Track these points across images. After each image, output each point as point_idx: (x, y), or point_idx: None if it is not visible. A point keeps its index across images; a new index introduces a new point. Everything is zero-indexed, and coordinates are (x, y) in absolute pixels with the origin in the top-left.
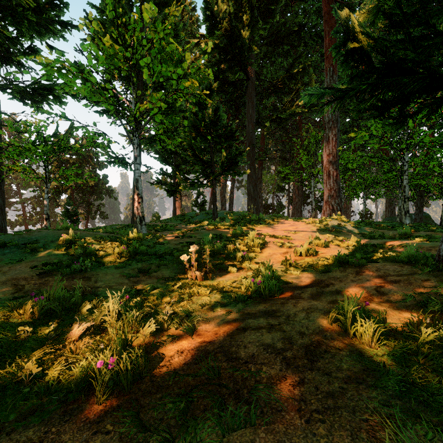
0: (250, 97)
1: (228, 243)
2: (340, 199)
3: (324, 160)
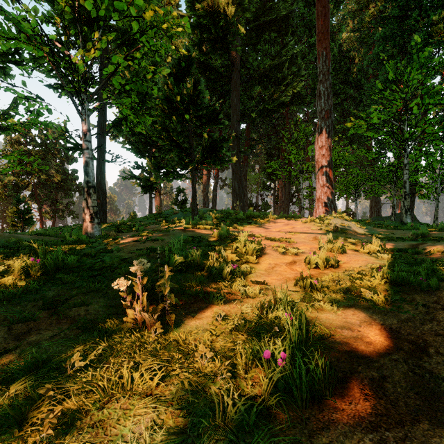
0: (234, 85)
1: (209, 249)
2: (333, 196)
3: (317, 154)
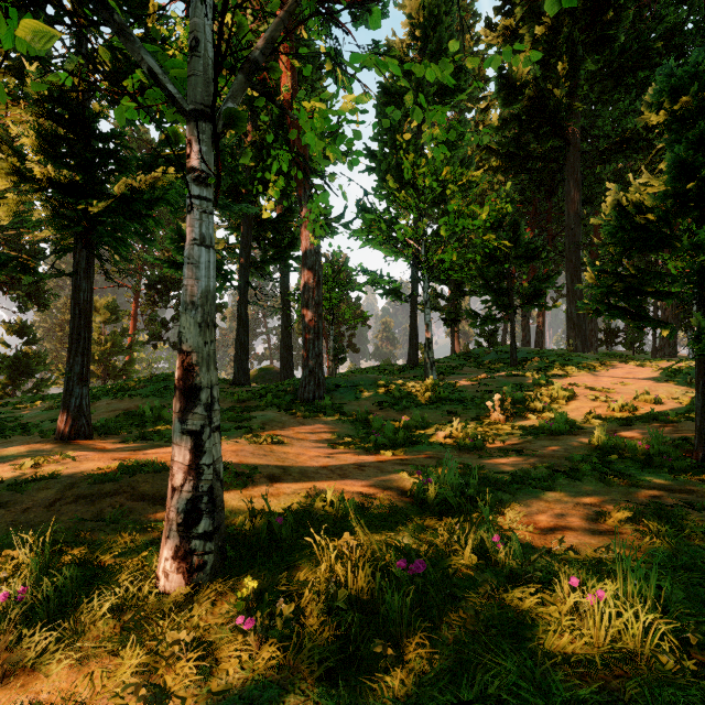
0: (571, 171)
1: (529, 393)
2: None
3: None
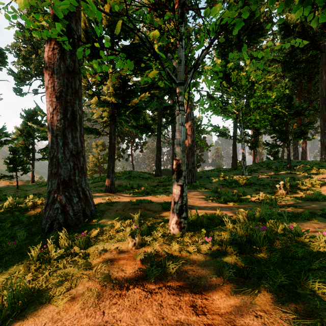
0: (323, 66)
1: (298, 182)
2: None
3: None
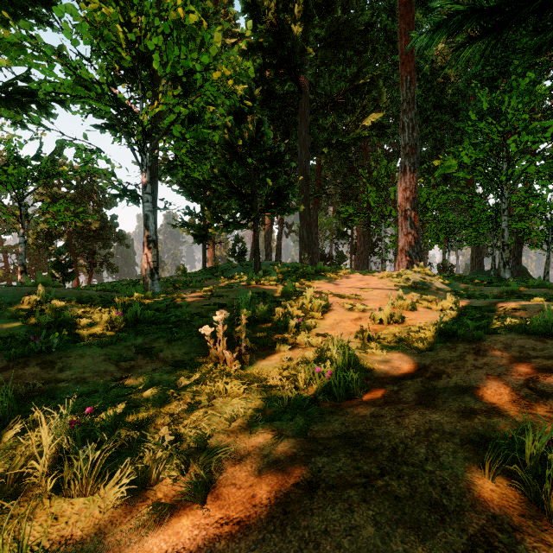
0: (303, 115)
1: (275, 305)
2: (419, 247)
3: (400, 197)
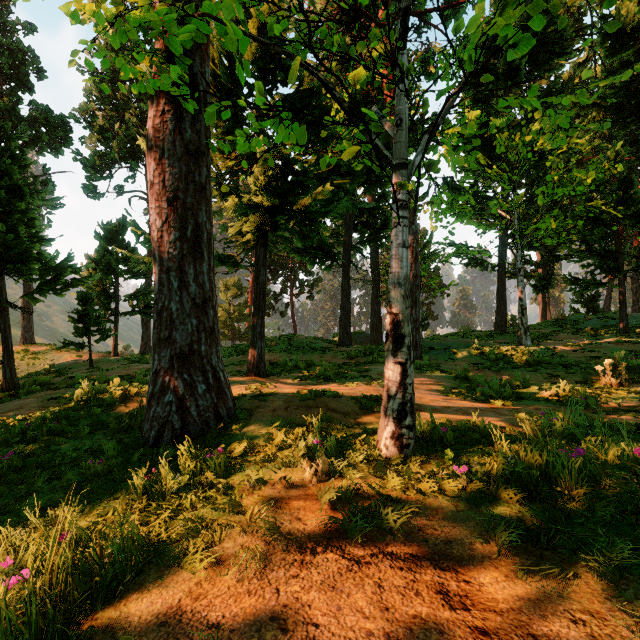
0: None
1: None
2: None
3: None
